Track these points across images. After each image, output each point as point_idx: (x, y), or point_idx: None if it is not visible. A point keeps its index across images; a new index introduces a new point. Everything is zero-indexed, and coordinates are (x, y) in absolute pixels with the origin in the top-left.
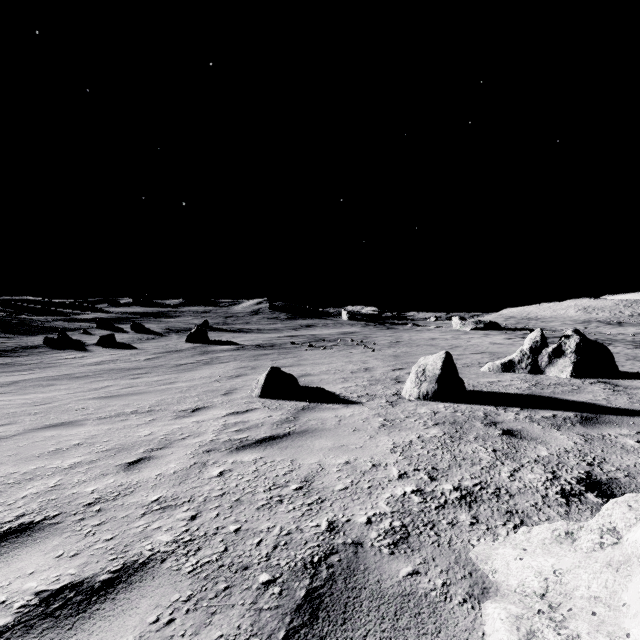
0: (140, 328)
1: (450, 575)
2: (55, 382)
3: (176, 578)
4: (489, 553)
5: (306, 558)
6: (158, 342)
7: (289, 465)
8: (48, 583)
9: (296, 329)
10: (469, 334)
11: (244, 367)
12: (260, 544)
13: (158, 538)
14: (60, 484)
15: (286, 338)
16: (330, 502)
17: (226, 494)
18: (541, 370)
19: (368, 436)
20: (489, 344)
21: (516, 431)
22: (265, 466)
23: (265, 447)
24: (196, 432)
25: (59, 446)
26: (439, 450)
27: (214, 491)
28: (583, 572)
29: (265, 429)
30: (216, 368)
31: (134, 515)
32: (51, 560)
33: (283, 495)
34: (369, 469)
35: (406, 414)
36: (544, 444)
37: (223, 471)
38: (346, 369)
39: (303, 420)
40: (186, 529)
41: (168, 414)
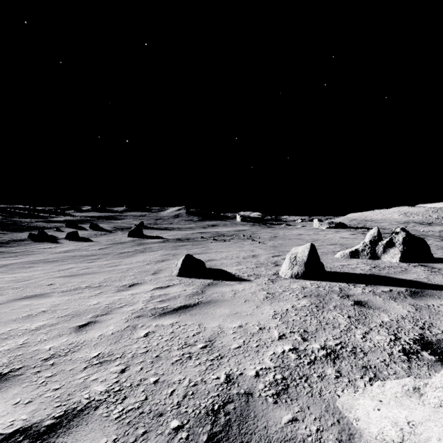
0: (96, 227)
1: (322, 422)
2: (34, 265)
3: (105, 424)
4: (352, 403)
5: (208, 406)
6: (108, 237)
7: (197, 328)
8: (4, 427)
9: (205, 228)
10: (325, 231)
11: (167, 254)
12: (173, 394)
13: (94, 388)
14: (27, 342)
15: (197, 234)
16: (227, 358)
17: (149, 351)
18: (378, 257)
19: (255, 305)
20: (339, 238)
21: (364, 302)
22: (179, 329)
23: (180, 314)
24: (131, 302)
25: (30, 312)
26: (308, 316)
27: (140, 349)
28: (433, 425)
29: (181, 300)
30: (148, 255)
31: (78, 368)
32: (10, 407)
33: (192, 352)
34: (256, 331)
35: (283, 289)
36: (385, 312)
37: (148, 333)
38: (239, 256)
39: (208, 293)
40: (116, 380)
41: (112, 288)
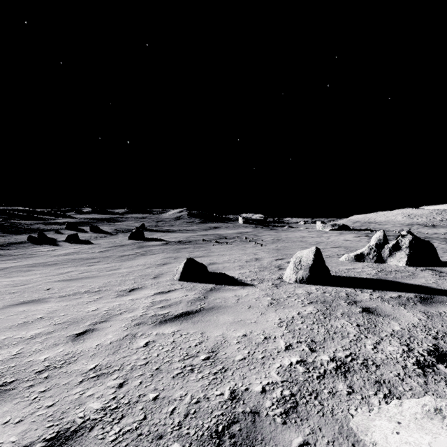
0: (96, 229)
1: (336, 446)
2: (33, 268)
3: None
4: (367, 424)
5: (212, 427)
6: (109, 239)
7: (199, 337)
8: None
9: (206, 230)
10: (328, 233)
11: (169, 257)
12: (173, 412)
13: (90, 405)
14: (21, 352)
15: (199, 236)
16: (231, 371)
17: (149, 363)
18: (384, 260)
19: (260, 312)
20: (343, 241)
21: (372, 309)
22: (181, 338)
23: (181, 321)
24: (130, 308)
25: (26, 319)
26: (315, 325)
27: (139, 360)
28: None
29: (182, 306)
30: (149, 258)
31: (74, 382)
32: None
33: (194, 365)
34: (262, 341)
35: (287, 294)
36: (396, 320)
37: (148, 342)
38: (242, 259)
39: (211, 299)
40: (114, 397)
41: (111, 293)
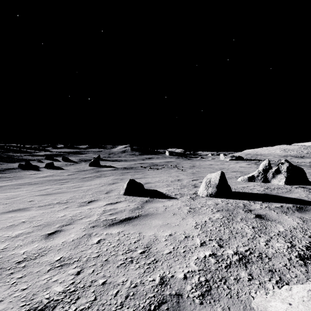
0: (66, 159)
1: None
2: (21, 186)
3: None
4: (265, 305)
5: (146, 307)
6: (75, 166)
7: (137, 236)
8: None
9: (143, 160)
10: (228, 162)
11: (117, 179)
12: (117, 294)
13: (54, 289)
14: (7, 247)
15: (138, 164)
16: (161, 262)
17: (100, 256)
18: (268, 180)
19: (181, 218)
20: (239, 167)
21: (263, 215)
22: (124, 237)
23: (125, 224)
24: (88, 215)
25: (13, 223)
26: (222, 227)
27: (93, 253)
28: None
29: (125, 213)
30: (103, 179)
31: (43, 270)
32: None
33: (133, 257)
34: (183, 239)
35: (201, 205)
36: (280, 223)
37: (100, 240)
38: (168, 180)
39: (146, 208)
40: (72, 282)
41: (75, 204)
